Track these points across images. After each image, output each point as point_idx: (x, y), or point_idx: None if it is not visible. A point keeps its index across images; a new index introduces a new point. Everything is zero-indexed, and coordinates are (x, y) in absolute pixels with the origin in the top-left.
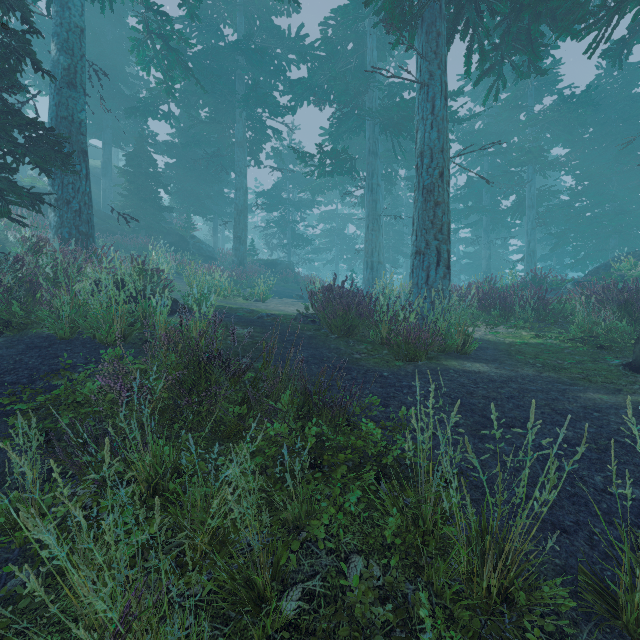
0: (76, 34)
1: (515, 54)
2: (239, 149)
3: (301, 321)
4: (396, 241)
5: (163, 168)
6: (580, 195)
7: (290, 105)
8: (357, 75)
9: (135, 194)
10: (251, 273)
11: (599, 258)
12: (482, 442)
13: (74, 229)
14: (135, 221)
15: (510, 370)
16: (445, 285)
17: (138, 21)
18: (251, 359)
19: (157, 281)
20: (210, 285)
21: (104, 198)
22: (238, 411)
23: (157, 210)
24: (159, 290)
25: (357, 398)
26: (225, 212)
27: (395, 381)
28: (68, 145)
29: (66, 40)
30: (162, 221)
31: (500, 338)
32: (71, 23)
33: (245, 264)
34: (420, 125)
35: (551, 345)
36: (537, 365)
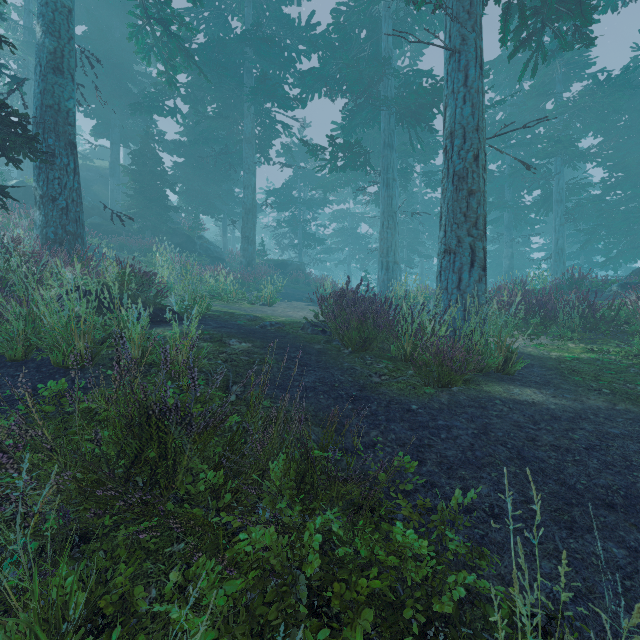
0: (63, 15)
1: (557, 20)
2: (247, 145)
3: (309, 331)
4: (411, 240)
5: (172, 167)
6: (614, 188)
7: (300, 97)
8: (371, 62)
9: (140, 193)
10: (259, 274)
11: (634, 256)
12: (574, 536)
13: (60, 229)
14: (141, 221)
15: (572, 400)
16: (480, 290)
17: (136, 5)
18: (244, 386)
19: (150, 285)
20: (214, 288)
21: (112, 199)
22: (211, 479)
23: (163, 210)
24: (152, 296)
25: (379, 448)
26: (235, 212)
27: (428, 419)
28: (54, 136)
29: (52, 21)
30: (169, 221)
31: (543, 351)
32: (57, 2)
33: (253, 265)
34: (450, 100)
35: (610, 362)
36: (604, 392)
